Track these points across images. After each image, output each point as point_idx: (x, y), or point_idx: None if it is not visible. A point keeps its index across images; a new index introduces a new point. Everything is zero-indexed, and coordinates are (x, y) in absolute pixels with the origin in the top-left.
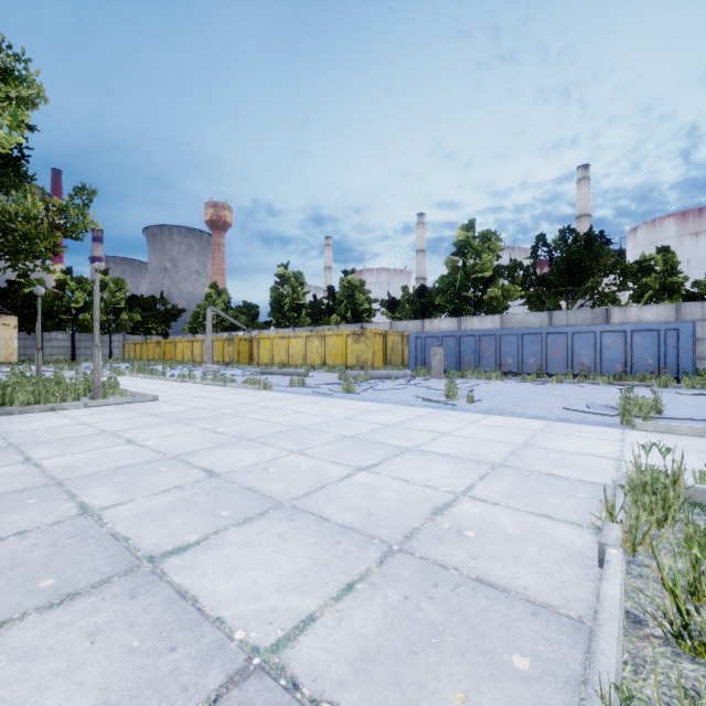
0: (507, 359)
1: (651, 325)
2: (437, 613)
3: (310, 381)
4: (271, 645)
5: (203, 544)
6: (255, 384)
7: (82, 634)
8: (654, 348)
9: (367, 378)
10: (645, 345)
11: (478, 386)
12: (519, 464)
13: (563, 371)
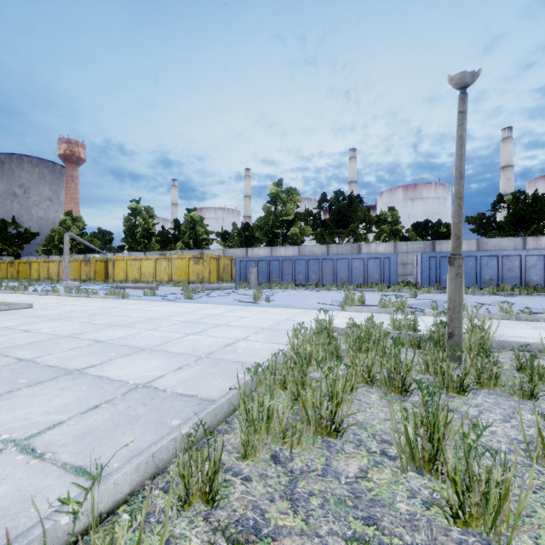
0: (299, 275)
1: (377, 255)
2: (216, 370)
3: (160, 292)
4: (146, 382)
5: (104, 364)
6: (115, 295)
7: (56, 389)
8: (378, 268)
9: (204, 290)
10: (374, 267)
11: (278, 293)
12: (277, 327)
13: (331, 283)
